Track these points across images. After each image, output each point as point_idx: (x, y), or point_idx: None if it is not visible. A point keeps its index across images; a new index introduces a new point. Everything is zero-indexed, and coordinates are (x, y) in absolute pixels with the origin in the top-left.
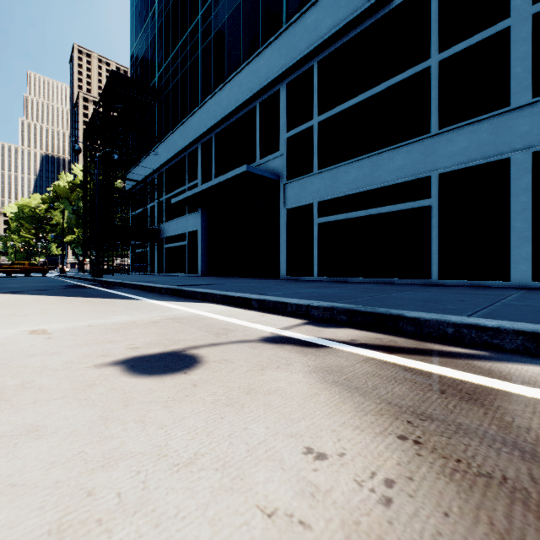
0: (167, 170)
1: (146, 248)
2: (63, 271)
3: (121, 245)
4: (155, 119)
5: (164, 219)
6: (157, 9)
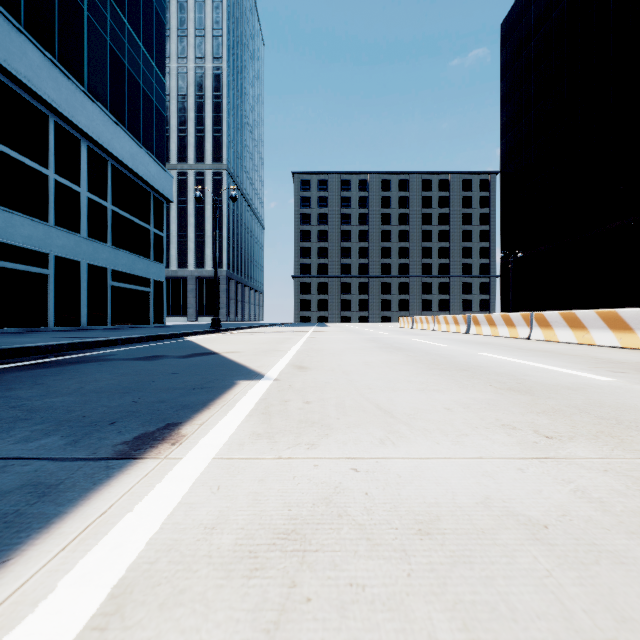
0: None
1: None
2: None
3: None
4: None
5: None
6: None
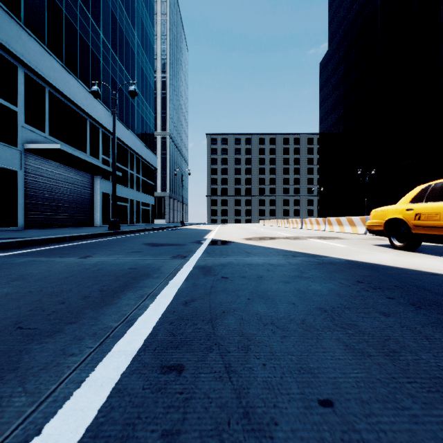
0: None
1: None
2: None
3: None
4: None
5: None
6: None
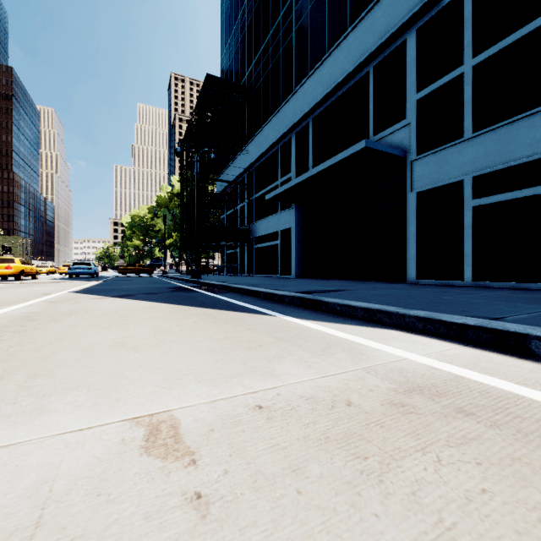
0: (257, 168)
1: (236, 249)
2: (165, 272)
3: (213, 246)
4: (245, 118)
5: (253, 219)
6: (246, 6)
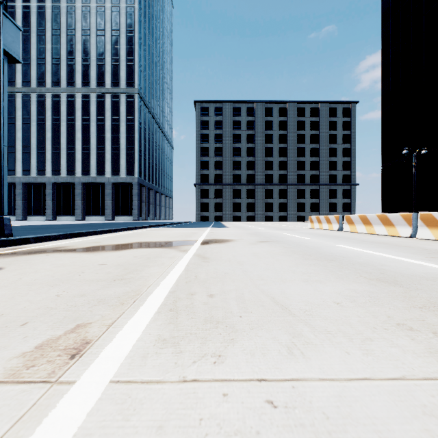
0: None
1: None
2: None
3: None
4: None
5: None
6: None
